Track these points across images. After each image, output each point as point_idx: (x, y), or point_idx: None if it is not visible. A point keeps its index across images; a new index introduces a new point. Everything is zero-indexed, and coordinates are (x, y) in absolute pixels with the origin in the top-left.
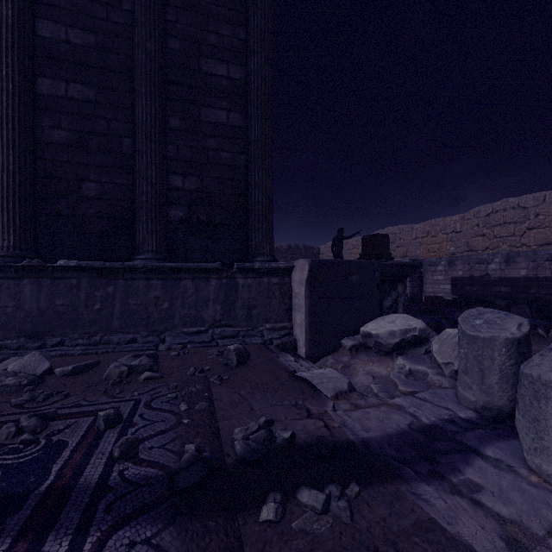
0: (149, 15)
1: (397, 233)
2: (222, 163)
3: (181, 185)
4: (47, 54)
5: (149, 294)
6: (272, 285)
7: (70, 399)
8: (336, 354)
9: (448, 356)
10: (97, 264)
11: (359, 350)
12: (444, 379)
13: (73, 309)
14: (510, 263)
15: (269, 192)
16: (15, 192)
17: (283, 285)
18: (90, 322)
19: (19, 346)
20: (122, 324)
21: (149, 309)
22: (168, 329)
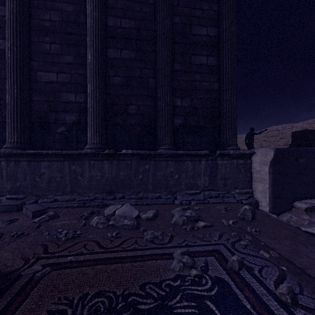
0: (166, 4)
1: (280, 129)
2: (203, 89)
3: (180, 103)
4: (111, 35)
5: (167, 170)
6: (239, 164)
7: (177, 239)
8: (292, 212)
9: None
10: (142, 152)
11: (312, 211)
12: None
13: (128, 177)
14: None
15: (235, 105)
16: (99, 113)
17: (246, 165)
18: (136, 185)
19: (103, 198)
20: (153, 187)
21: (167, 178)
22: (178, 191)
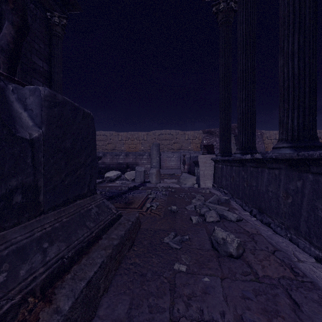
0: None
1: None
2: None
3: None
4: None
5: None
6: None
7: None
8: None
9: (130, 177)
10: None
11: (98, 184)
12: (130, 182)
13: None
14: (105, 156)
15: None
16: None
17: None
18: None
19: None
20: None
21: None
22: None
